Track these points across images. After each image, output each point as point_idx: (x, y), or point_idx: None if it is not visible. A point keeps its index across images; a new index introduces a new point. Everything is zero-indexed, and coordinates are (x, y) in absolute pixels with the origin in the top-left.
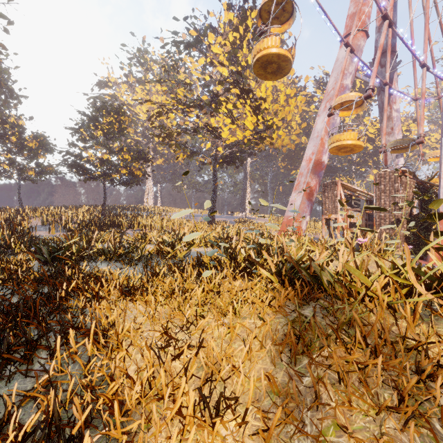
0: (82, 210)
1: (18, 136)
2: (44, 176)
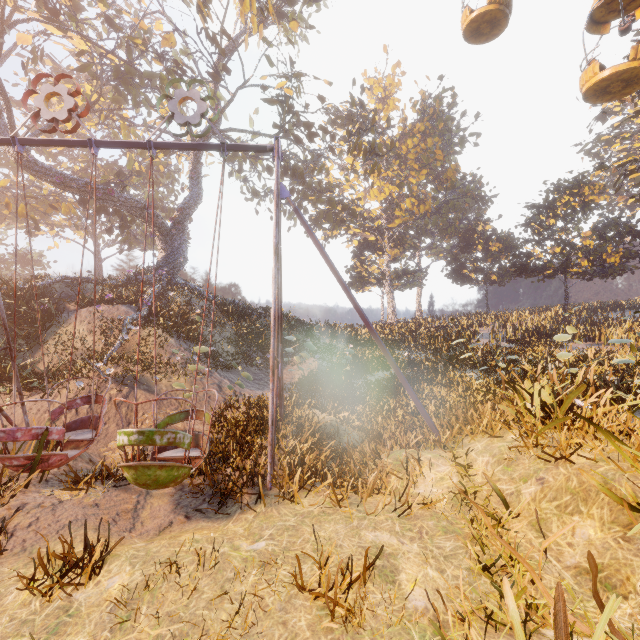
0: (549, 313)
1: (482, 244)
2: (508, 278)
